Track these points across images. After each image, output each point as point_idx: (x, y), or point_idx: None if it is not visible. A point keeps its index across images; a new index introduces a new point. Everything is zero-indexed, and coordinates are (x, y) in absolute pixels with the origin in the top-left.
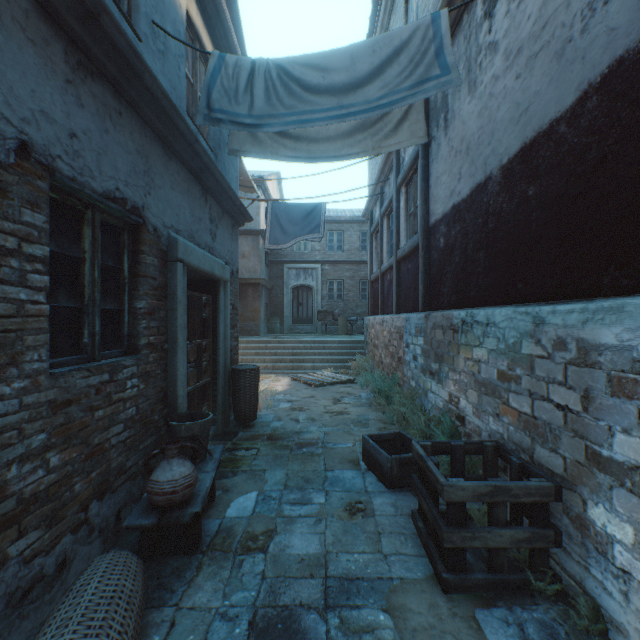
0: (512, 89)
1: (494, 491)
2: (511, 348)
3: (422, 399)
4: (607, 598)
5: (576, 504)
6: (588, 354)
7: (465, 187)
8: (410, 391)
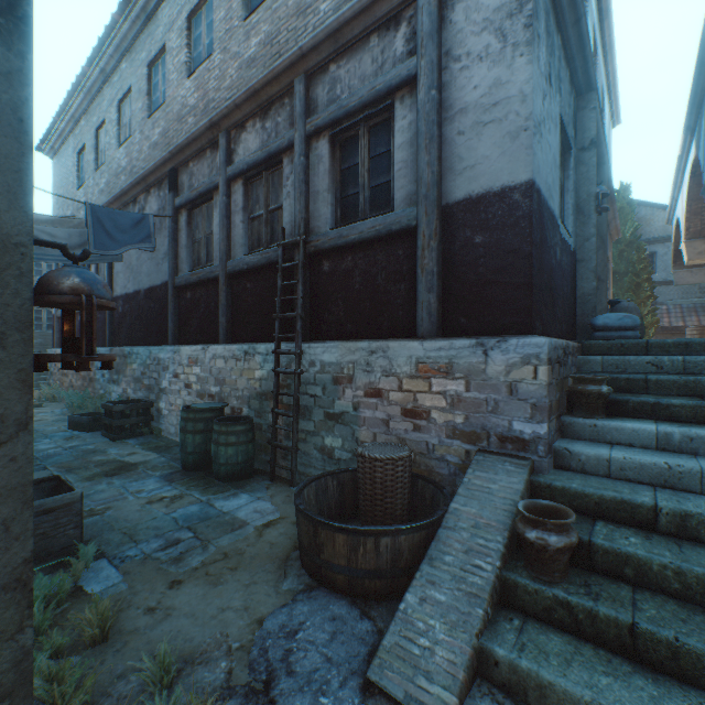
0: (148, 262)
1: (132, 406)
2: (145, 362)
3: (109, 398)
4: (163, 425)
5: (158, 405)
6: (160, 361)
7: (132, 288)
8: (101, 396)
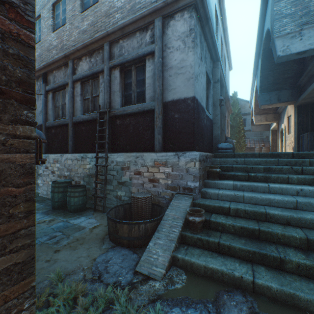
0: None
1: None
2: None
3: None
4: (39, 191)
5: (37, 182)
6: None
7: None
8: None
